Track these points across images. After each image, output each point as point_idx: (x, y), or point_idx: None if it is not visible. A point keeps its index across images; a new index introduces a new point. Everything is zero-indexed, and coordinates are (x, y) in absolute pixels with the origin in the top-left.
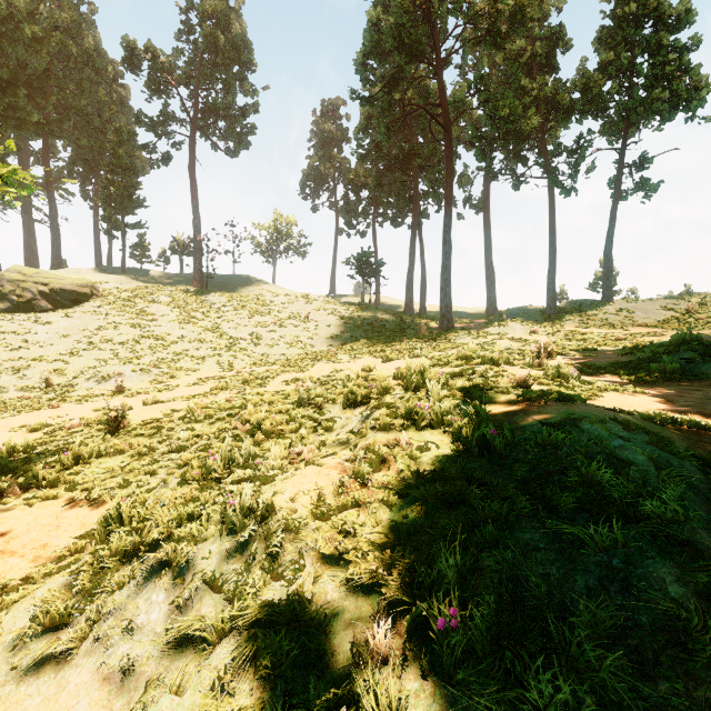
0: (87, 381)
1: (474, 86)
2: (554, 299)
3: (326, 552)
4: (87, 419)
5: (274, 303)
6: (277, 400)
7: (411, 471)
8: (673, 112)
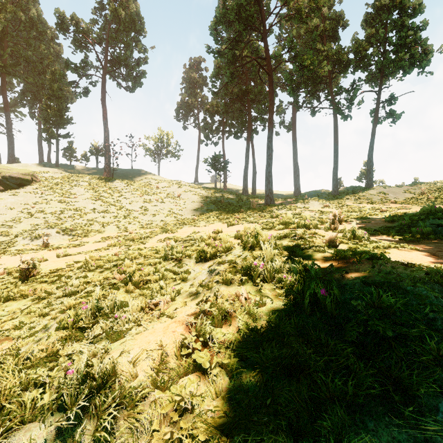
0: (23, 239)
1: (288, 46)
2: (337, 185)
3: (157, 442)
4: (8, 269)
5: (158, 187)
6: (150, 254)
7: (249, 328)
8: (411, 68)
